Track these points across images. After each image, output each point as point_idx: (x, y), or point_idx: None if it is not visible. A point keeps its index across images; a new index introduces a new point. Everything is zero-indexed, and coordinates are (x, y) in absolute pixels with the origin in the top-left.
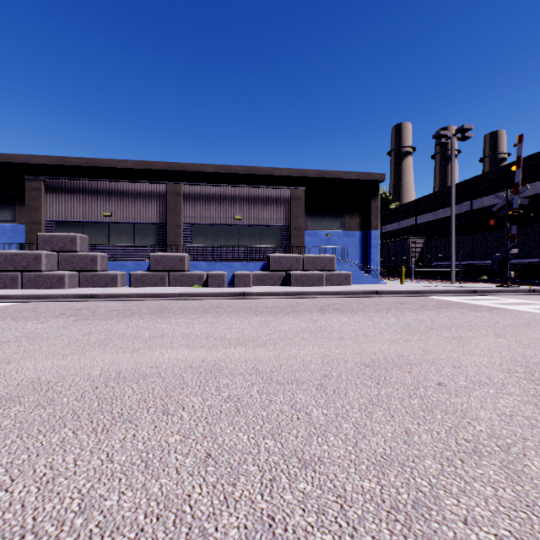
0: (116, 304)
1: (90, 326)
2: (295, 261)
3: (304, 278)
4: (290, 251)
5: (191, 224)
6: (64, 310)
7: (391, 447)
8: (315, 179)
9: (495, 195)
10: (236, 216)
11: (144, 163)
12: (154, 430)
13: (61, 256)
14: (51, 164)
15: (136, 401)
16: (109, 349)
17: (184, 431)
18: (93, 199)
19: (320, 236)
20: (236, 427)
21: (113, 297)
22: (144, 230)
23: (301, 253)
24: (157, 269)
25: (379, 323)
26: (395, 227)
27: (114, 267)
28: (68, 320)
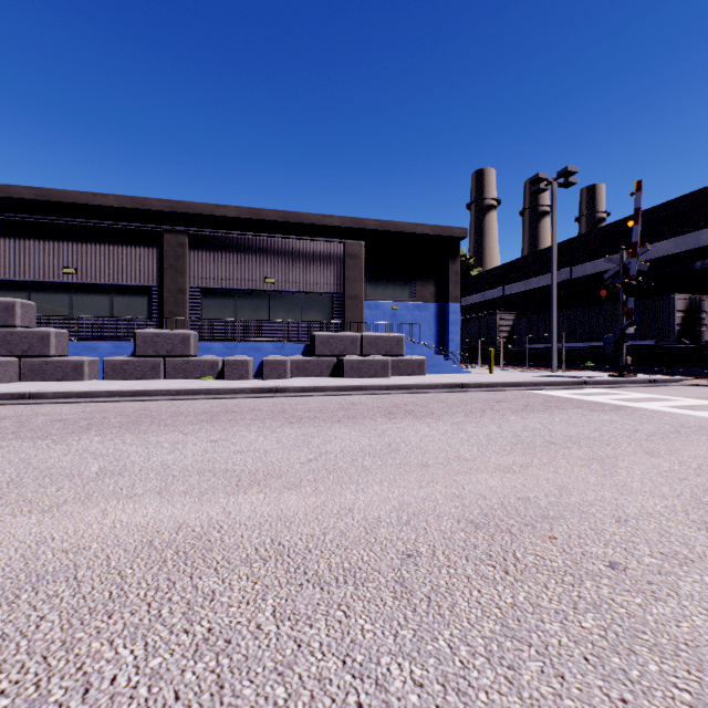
0: (71, 408)
1: None
2: (350, 342)
3: (362, 366)
4: (343, 328)
5: (200, 288)
6: None
7: None
8: (376, 232)
9: (607, 258)
10: (267, 278)
11: (133, 199)
12: None
13: None
14: None
15: None
16: (1, 506)
17: None
18: (46, 248)
19: (383, 309)
20: None
21: (69, 397)
22: (129, 296)
23: (359, 331)
24: (146, 353)
25: (475, 435)
26: (478, 299)
27: (79, 351)
28: None
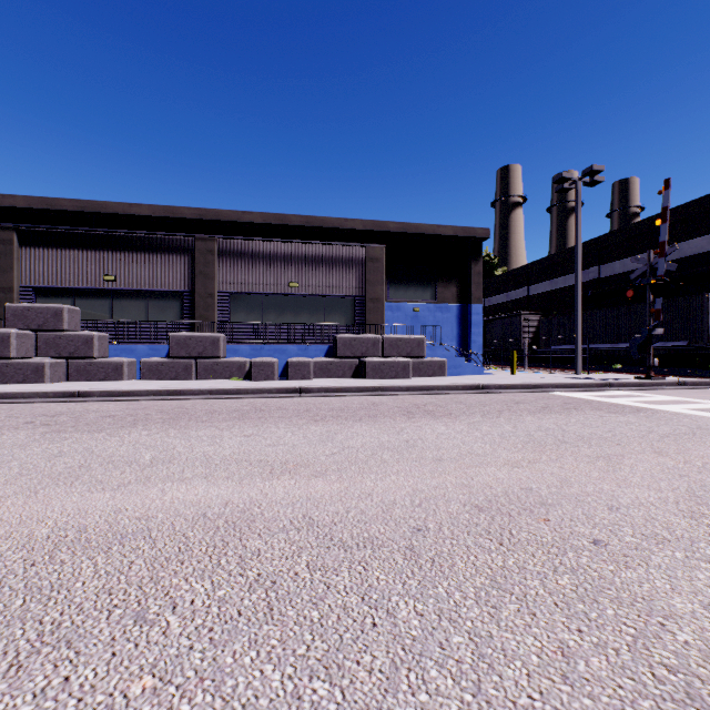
0: (116, 406)
1: (64, 444)
2: (372, 344)
3: (383, 368)
4: (365, 330)
5: (228, 292)
6: (33, 417)
7: (541, 692)
8: (398, 234)
9: (634, 258)
10: (292, 282)
11: (165, 208)
12: (109, 665)
13: (40, 337)
14: (31, 208)
15: (93, 592)
16: (79, 485)
17: (164, 665)
18: (89, 257)
19: (405, 311)
20: (263, 650)
21: (113, 395)
22: (163, 301)
23: (380, 333)
24: (180, 355)
25: (489, 434)
26: (502, 299)
27: (118, 353)
28: (34, 433)
